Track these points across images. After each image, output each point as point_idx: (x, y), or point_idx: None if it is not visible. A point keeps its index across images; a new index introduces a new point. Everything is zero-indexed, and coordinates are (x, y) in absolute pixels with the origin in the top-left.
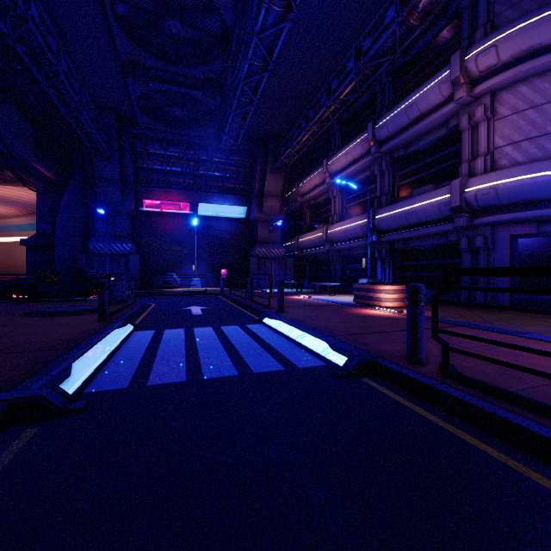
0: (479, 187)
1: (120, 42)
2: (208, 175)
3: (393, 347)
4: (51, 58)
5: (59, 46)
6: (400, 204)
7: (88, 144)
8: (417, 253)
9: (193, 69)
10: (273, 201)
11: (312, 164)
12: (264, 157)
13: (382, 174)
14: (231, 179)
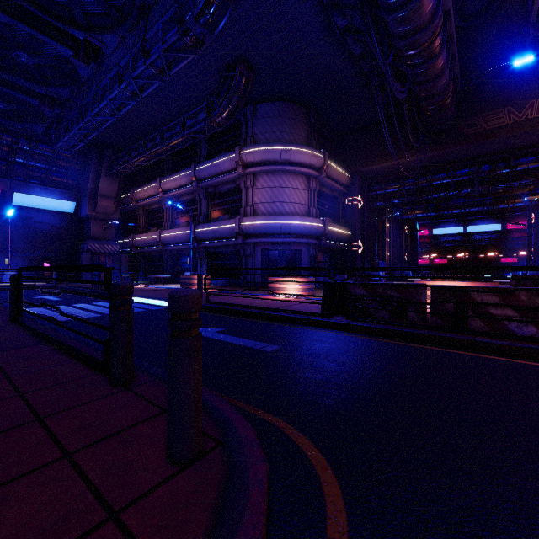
0: (247, 223)
1: None
2: (28, 164)
3: None
4: None
5: None
6: (211, 224)
7: None
8: (222, 256)
9: (34, 85)
10: (107, 202)
11: (147, 175)
12: (99, 161)
13: (201, 200)
14: (57, 172)
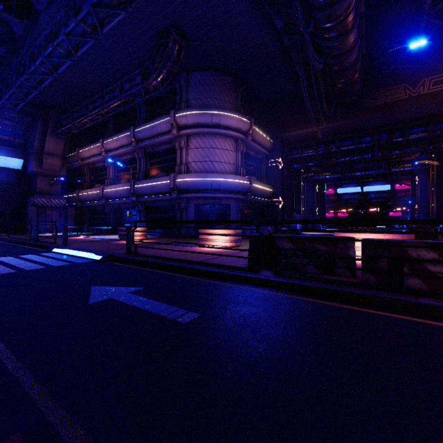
0: (181, 180)
1: None
2: None
3: (125, 252)
4: None
5: None
6: (148, 181)
7: None
8: (159, 209)
9: None
10: (54, 160)
11: (92, 136)
12: (45, 122)
13: (140, 159)
14: (3, 131)
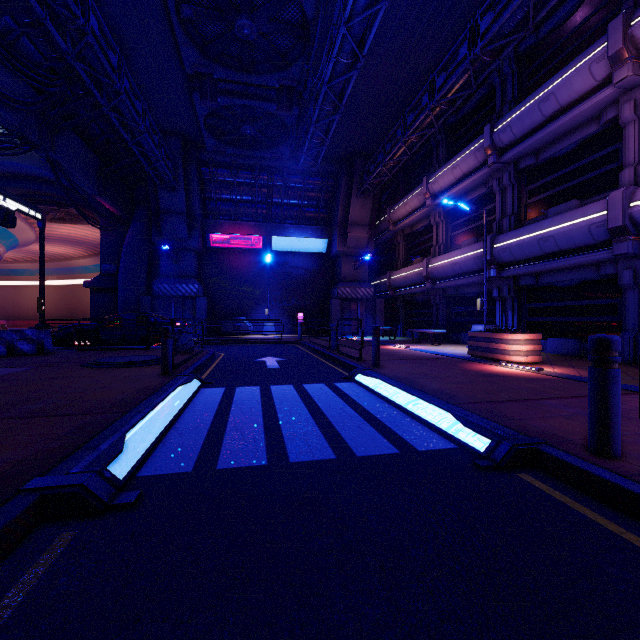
0: None
1: (185, 52)
2: (283, 203)
3: (555, 425)
4: (112, 75)
5: (121, 63)
6: (530, 227)
7: (152, 173)
8: (554, 291)
9: (267, 77)
10: (359, 232)
11: (408, 184)
12: (349, 179)
13: (503, 190)
14: (309, 207)
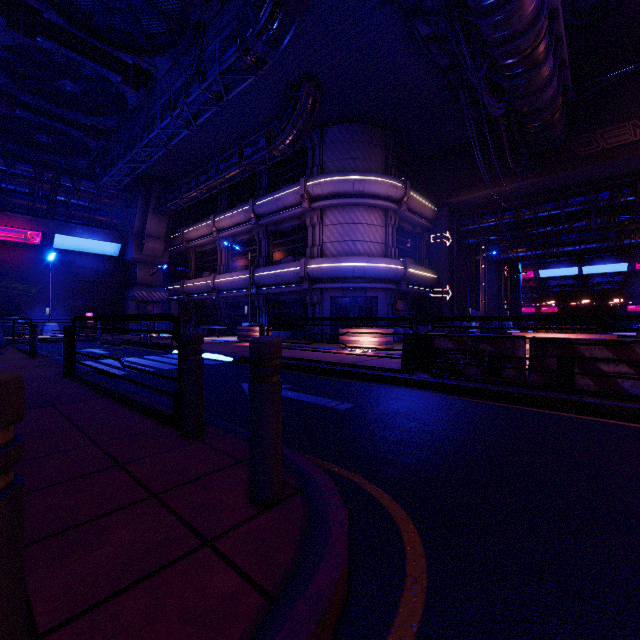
0: (314, 266)
1: None
2: (70, 203)
3: None
4: None
5: None
6: (272, 268)
7: None
8: (284, 304)
9: (79, 115)
10: (155, 243)
11: (199, 212)
12: (146, 197)
13: (261, 240)
14: (100, 211)
